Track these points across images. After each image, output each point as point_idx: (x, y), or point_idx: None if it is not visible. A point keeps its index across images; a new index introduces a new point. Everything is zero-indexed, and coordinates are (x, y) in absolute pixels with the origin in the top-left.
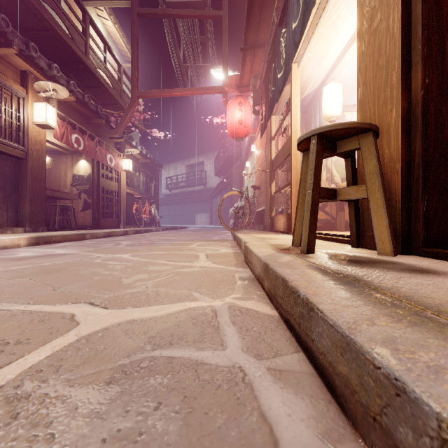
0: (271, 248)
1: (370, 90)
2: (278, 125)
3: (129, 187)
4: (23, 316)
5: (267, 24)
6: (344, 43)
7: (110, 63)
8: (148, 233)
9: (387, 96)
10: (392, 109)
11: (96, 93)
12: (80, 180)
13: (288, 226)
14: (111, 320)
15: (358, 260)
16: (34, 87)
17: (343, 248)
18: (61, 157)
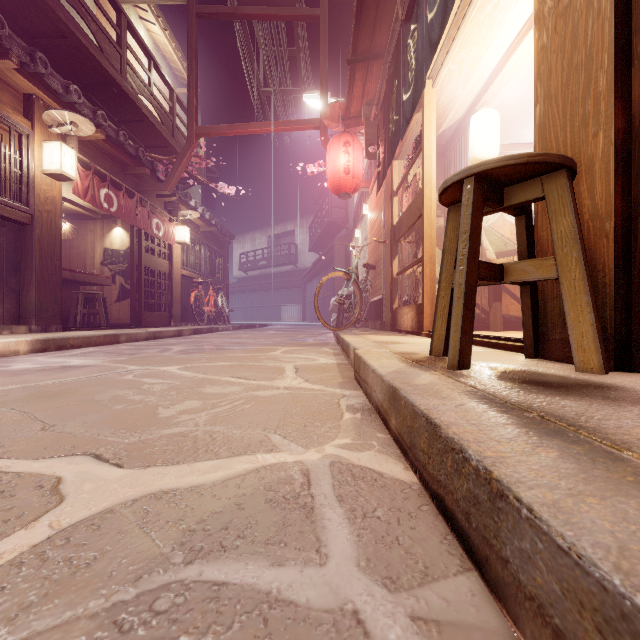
0: (397, 358)
1: (557, 106)
2: (403, 174)
3: (185, 267)
4: None
5: (387, 22)
6: (504, 49)
7: (157, 86)
8: (212, 333)
9: (588, 113)
10: (597, 133)
11: (137, 130)
12: (115, 257)
13: (419, 323)
14: (123, 491)
15: (547, 381)
16: (44, 118)
17: (512, 360)
18: (87, 223)
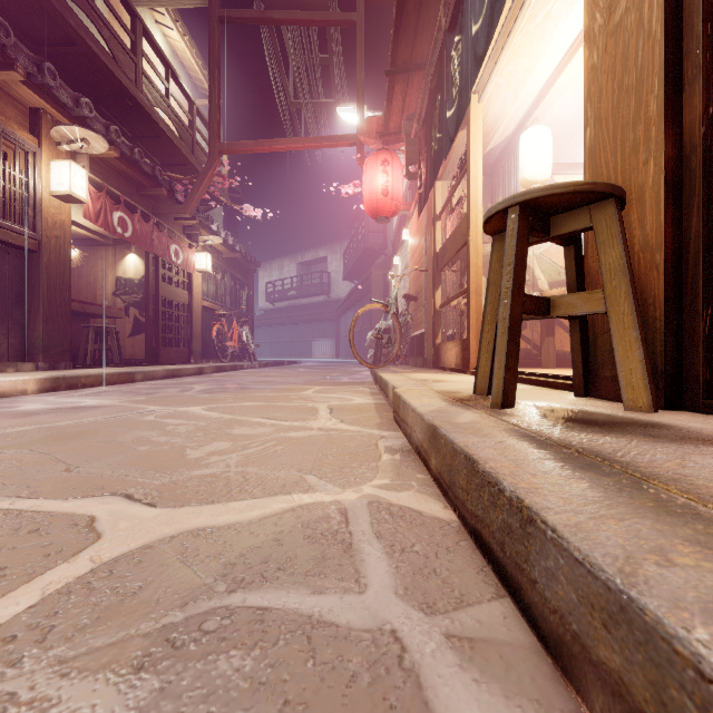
0: (438, 397)
1: (608, 130)
2: (447, 197)
3: (206, 298)
4: (4, 520)
5: (429, 31)
6: (556, 61)
7: (175, 98)
8: (236, 371)
9: (639, 139)
10: (648, 160)
11: (153, 146)
12: (128, 287)
13: (464, 360)
14: (159, 529)
15: (593, 419)
16: (52, 135)
17: (561, 398)
18: (97, 249)
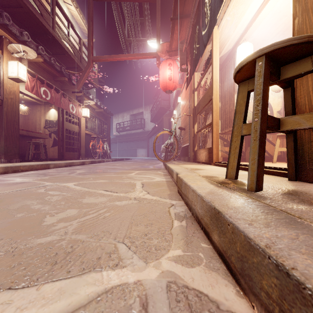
0: (206, 180)
1: None
2: (200, 79)
3: (87, 129)
4: None
5: None
6: (257, 8)
7: (72, 36)
8: (100, 163)
9: None
10: None
11: (62, 59)
12: (51, 124)
13: (210, 158)
14: None
15: None
16: (8, 48)
17: (282, 182)
18: (36, 106)
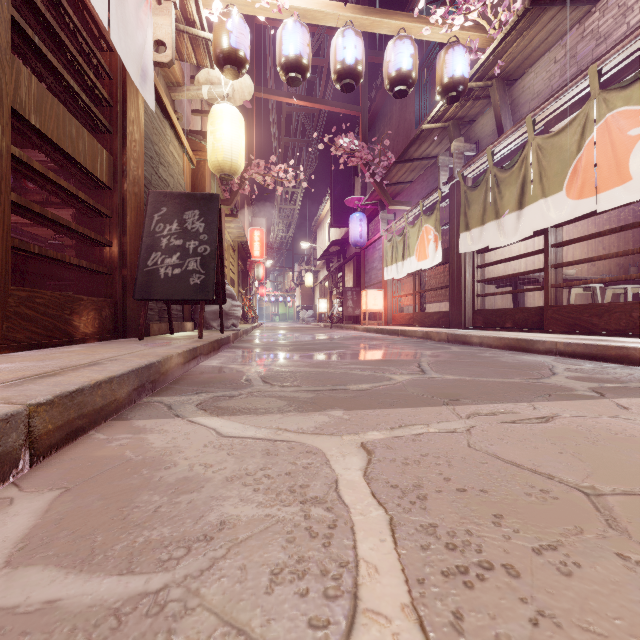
0: None
1: None
2: None
3: None
4: None
5: None
6: None
7: None
8: None
9: None
10: None
11: None
12: None
13: None
14: None
15: None
16: None
17: None
18: None
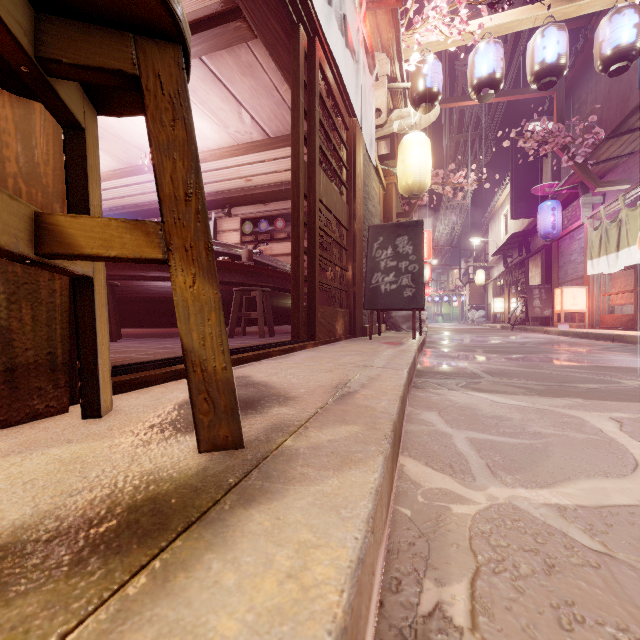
0: None
1: None
2: None
3: None
4: None
5: None
6: None
7: None
8: None
9: None
10: None
11: None
12: None
13: None
14: None
15: None
16: None
17: None
18: None
